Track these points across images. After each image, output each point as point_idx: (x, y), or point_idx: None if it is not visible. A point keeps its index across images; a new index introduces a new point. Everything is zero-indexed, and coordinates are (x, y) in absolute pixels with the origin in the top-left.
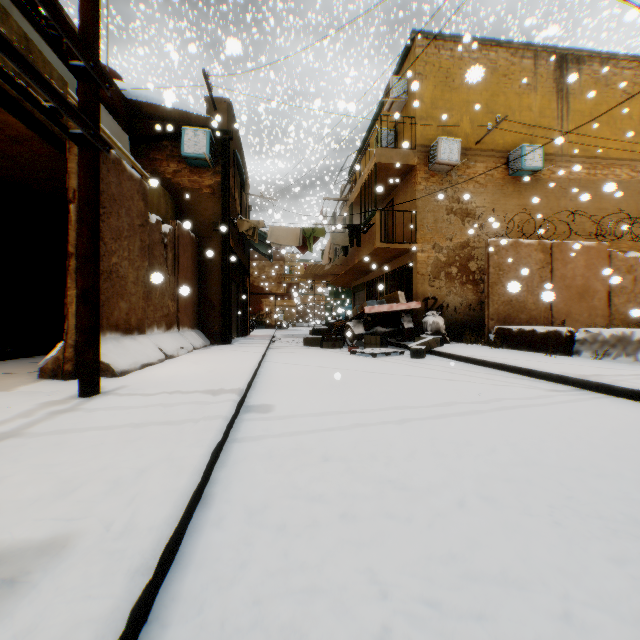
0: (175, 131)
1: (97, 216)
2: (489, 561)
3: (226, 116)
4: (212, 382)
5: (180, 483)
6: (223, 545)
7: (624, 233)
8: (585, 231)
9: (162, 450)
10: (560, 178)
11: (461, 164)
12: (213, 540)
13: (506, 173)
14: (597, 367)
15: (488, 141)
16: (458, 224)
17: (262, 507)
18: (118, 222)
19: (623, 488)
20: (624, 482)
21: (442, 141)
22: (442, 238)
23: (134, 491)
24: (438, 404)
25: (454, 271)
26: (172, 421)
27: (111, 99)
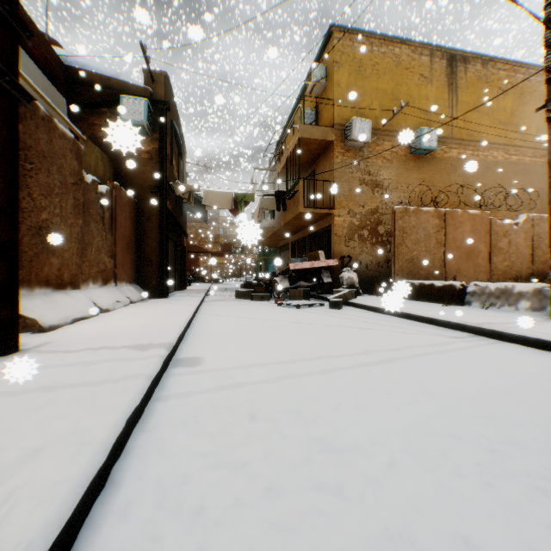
0: (114, 99)
1: (15, 167)
2: (430, 542)
3: (163, 88)
4: (142, 336)
5: (77, 468)
6: (125, 544)
7: (501, 204)
8: (470, 202)
9: (68, 420)
10: (451, 157)
11: (371, 142)
12: (114, 537)
13: (408, 151)
14: (487, 316)
15: (394, 123)
16: (369, 193)
17: (179, 483)
18: (49, 179)
19: (539, 437)
20: (537, 430)
21: (356, 121)
22: (356, 205)
23: (15, 483)
24: (357, 353)
25: (366, 233)
26: (90, 382)
27: (49, 63)
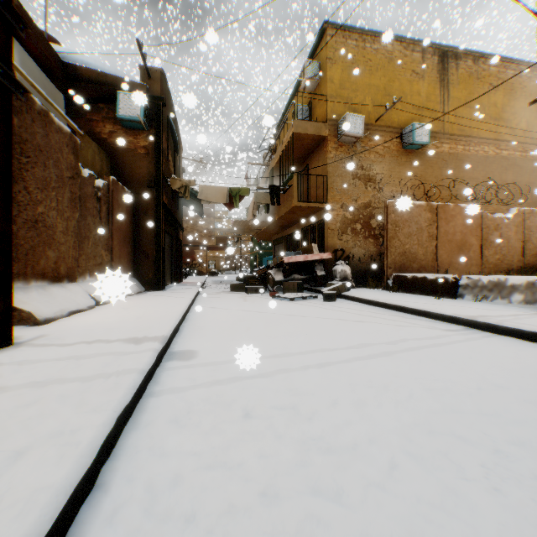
0: (111, 95)
1: (9, 160)
2: None
3: (160, 84)
4: (137, 329)
5: (60, 473)
6: None
7: (493, 198)
8: (462, 196)
9: (55, 419)
10: (442, 152)
11: (364, 137)
12: None
13: (400, 146)
14: (480, 308)
15: (386, 119)
16: (362, 187)
17: (170, 486)
18: (45, 172)
19: None
20: None
21: (349, 116)
22: (349, 199)
23: None
24: (352, 346)
25: (358, 227)
26: (81, 377)
27: (47, 60)
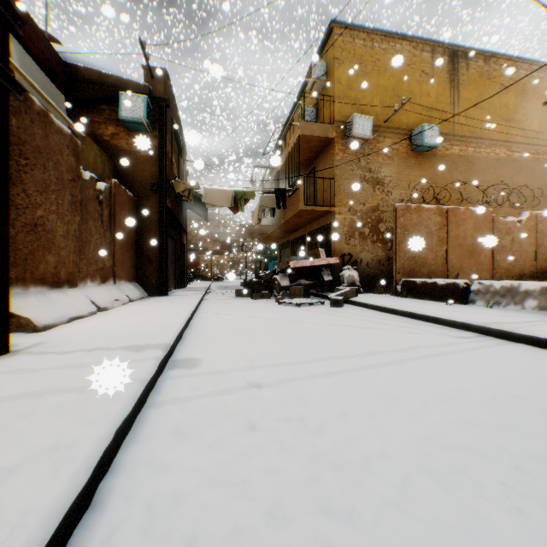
0: (113, 96)
1: (5, 161)
2: None
3: (163, 85)
4: (139, 336)
5: (52, 493)
6: None
7: (504, 201)
8: (472, 199)
9: (50, 433)
10: (453, 154)
11: (372, 139)
12: None
13: (409, 148)
14: (493, 315)
15: (395, 120)
16: (370, 191)
17: (171, 505)
18: (44, 175)
19: None
20: None
21: (357, 118)
22: (356, 202)
23: None
24: (361, 354)
25: (366, 231)
26: (79, 387)
27: (47, 60)
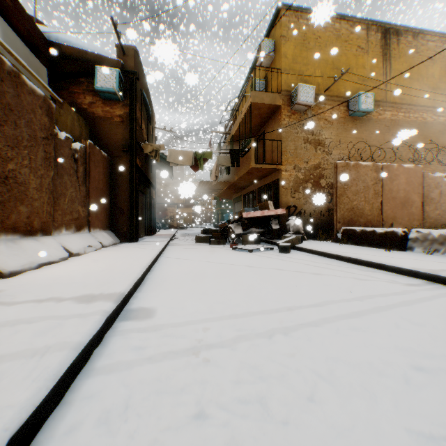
0: (90, 70)
1: None
2: None
3: (133, 60)
4: (96, 284)
5: None
6: None
7: (433, 159)
8: (402, 158)
9: None
10: (385, 119)
11: (314, 106)
12: None
13: (347, 114)
14: (435, 262)
15: (334, 89)
16: (312, 151)
17: None
18: (16, 131)
19: None
20: None
21: (301, 87)
22: (300, 161)
23: None
24: (316, 303)
25: (309, 186)
26: None
27: (32, 37)
